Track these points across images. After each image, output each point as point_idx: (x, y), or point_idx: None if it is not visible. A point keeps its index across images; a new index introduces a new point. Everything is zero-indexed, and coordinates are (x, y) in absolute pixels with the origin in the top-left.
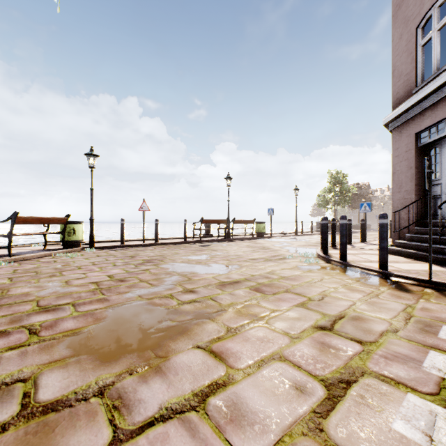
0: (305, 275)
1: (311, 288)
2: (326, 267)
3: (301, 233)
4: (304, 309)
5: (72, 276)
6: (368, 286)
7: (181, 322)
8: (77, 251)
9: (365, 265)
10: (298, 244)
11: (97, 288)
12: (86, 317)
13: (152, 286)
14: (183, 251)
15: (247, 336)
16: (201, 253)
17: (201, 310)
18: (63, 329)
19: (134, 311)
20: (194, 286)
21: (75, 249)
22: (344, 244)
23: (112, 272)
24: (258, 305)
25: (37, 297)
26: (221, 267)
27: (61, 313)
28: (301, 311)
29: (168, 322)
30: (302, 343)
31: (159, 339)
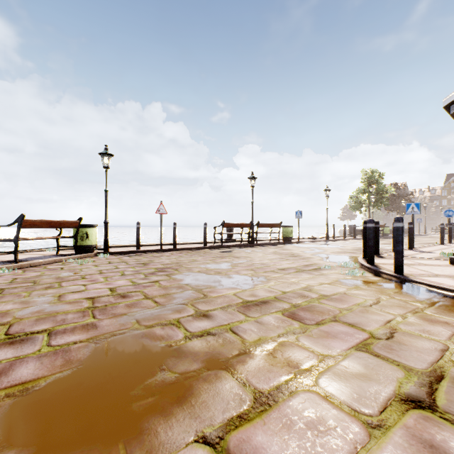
0: (353, 294)
1: (367, 315)
2: (377, 282)
3: (332, 238)
4: (369, 355)
5: (70, 288)
6: (451, 315)
7: (184, 374)
8: (89, 257)
9: (432, 280)
10: (332, 250)
11: (90, 307)
12: (56, 357)
13: (157, 305)
14: (202, 258)
15: (289, 417)
16: (221, 260)
17: (216, 351)
18: (13, 381)
19: (122, 348)
20: (209, 306)
21: (88, 255)
22: (400, 253)
23: (116, 284)
24: (299, 345)
25: (14, 318)
26: (244, 280)
27: (27, 347)
28: (367, 361)
29: (165, 373)
30: (391, 442)
31: (144, 412)
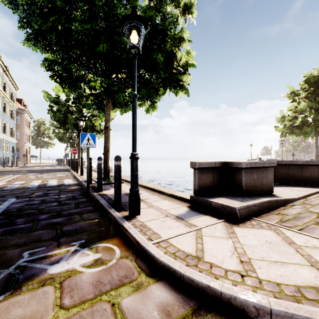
0: None
1: None
2: None
3: None
4: None
5: None
6: None
7: None
8: None
9: None
10: None
11: None
12: None
13: None
14: None
15: None
16: None
17: None
18: None
19: None
20: None
21: None
22: None
23: None
24: None
25: None
26: None
27: None
28: None
29: None
30: None
31: None
